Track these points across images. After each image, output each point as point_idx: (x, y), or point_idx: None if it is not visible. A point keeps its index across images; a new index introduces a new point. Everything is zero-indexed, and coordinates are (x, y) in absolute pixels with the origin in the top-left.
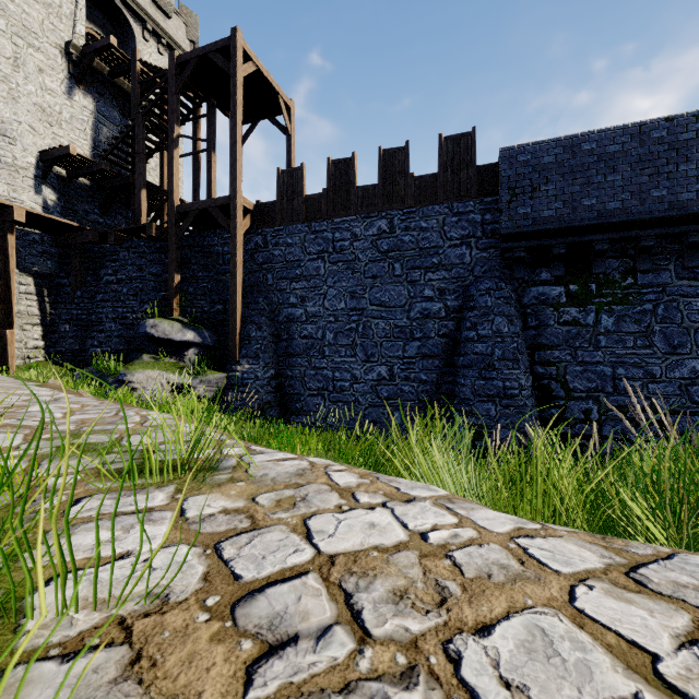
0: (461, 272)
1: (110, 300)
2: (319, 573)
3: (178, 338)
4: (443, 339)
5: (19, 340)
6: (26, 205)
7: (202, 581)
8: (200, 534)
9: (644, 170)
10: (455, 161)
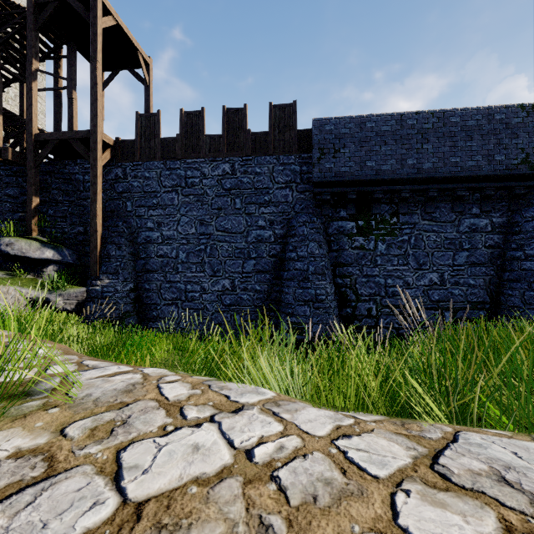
0: (285, 208)
1: None
2: None
3: (36, 255)
4: (273, 258)
5: None
6: None
7: None
8: None
9: (404, 146)
10: (282, 124)
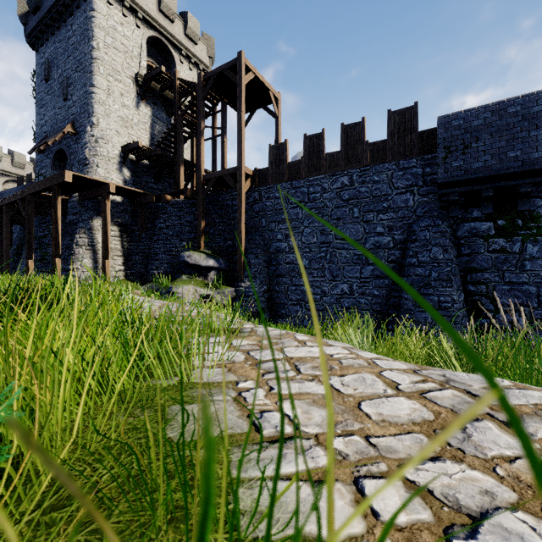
0: (406, 213)
1: (162, 240)
2: (286, 360)
3: (204, 264)
4: (392, 264)
5: (111, 266)
6: (114, 181)
7: (245, 359)
8: (240, 349)
9: None
10: (401, 129)
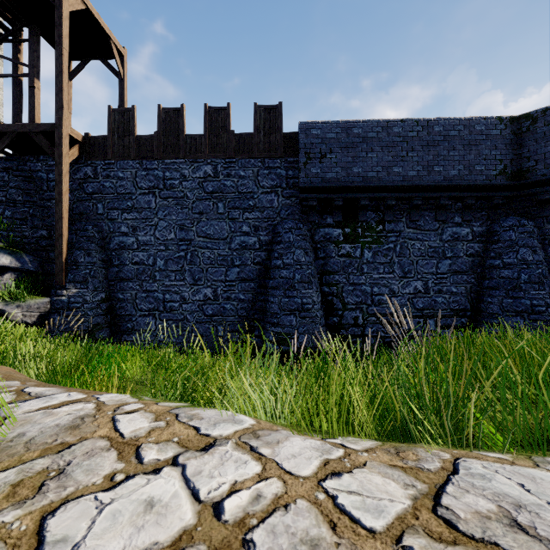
0: (271, 214)
1: None
2: None
3: None
4: (258, 266)
5: None
6: None
7: None
8: None
9: (389, 153)
10: (267, 126)
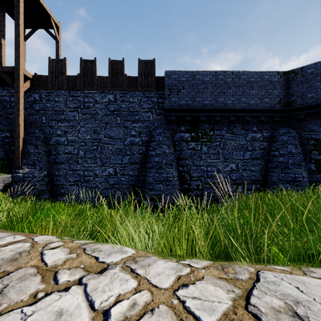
0: (148, 124)
1: None
2: None
3: None
4: (140, 155)
5: None
6: None
7: None
8: None
9: (217, 90)
10: (146, 72)
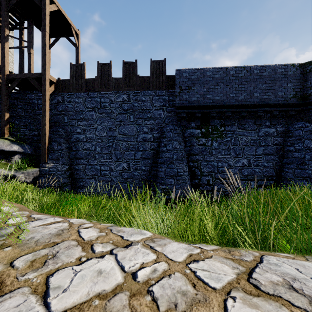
0: (160, 121)
1: None
2: None
3: (7, 149)
4: (152, 151)
5: None
6: None
7: None
8: None
9: (228, 86)
10: (157, 72)
